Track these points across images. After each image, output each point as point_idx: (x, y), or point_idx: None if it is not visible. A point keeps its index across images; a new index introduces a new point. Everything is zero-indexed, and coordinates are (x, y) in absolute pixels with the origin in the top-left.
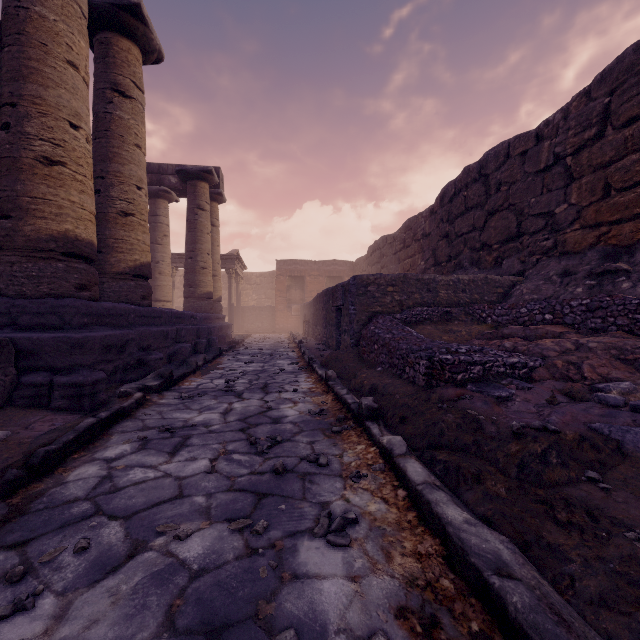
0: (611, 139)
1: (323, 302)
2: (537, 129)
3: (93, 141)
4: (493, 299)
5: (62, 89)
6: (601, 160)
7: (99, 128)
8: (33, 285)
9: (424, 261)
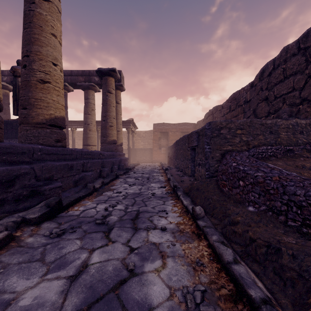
0: None
1: (180, 145)
2: None
3: (22, 32)
4: None
5: None
6: None
7: (26, 21)
8: None
9: (246, 118)
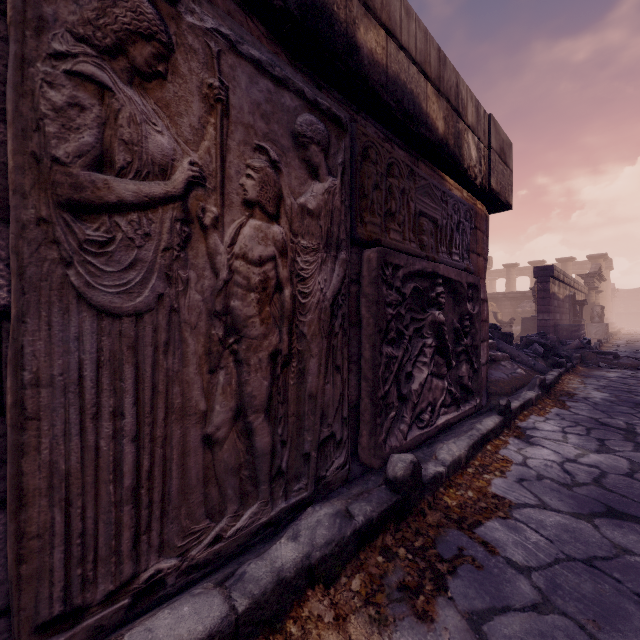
0: None
1: None
2: None
3: None
4: None
5: (602, 286)
6: None
7: None
8: None
9: None
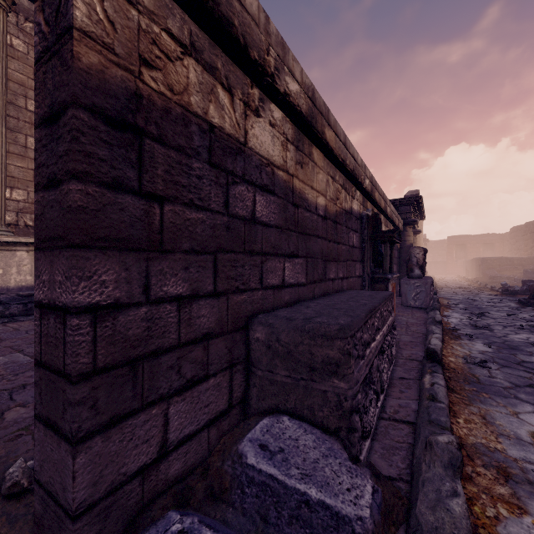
0: None
1: (475, 262)
2: None
3: None
4: None
5: None
6: None
7: None
8: None
9: (531, 243)
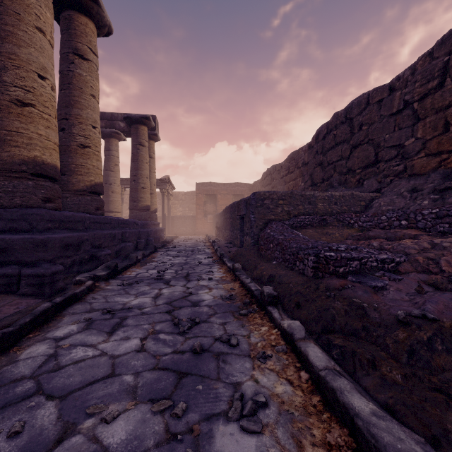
0: (450, 88)
1: (230, 212)
2: (390, 83)
3: (59, 92)
4: (357, 210)
5: (32, 48)
6: (442, 104)
7: (64, 82)
8: (9, 198)
9: (304, 183)
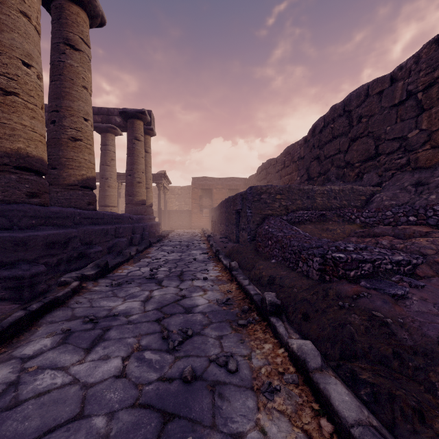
0: None
1: (226, 207)
2: (392, 73)
3: (50, 83)
4: (358, 204)
5: (15, 33)
6: None
7: (54, 73)
8: None
9: (300, 177)
